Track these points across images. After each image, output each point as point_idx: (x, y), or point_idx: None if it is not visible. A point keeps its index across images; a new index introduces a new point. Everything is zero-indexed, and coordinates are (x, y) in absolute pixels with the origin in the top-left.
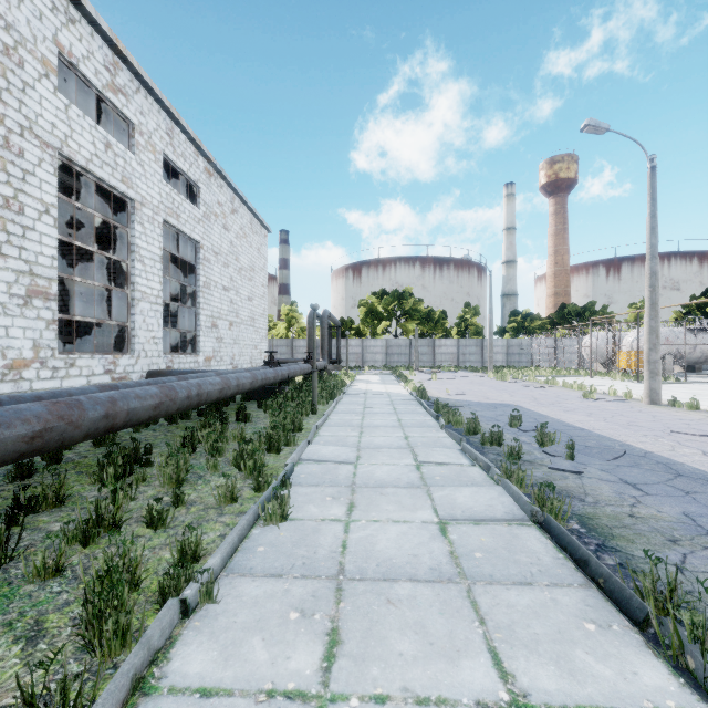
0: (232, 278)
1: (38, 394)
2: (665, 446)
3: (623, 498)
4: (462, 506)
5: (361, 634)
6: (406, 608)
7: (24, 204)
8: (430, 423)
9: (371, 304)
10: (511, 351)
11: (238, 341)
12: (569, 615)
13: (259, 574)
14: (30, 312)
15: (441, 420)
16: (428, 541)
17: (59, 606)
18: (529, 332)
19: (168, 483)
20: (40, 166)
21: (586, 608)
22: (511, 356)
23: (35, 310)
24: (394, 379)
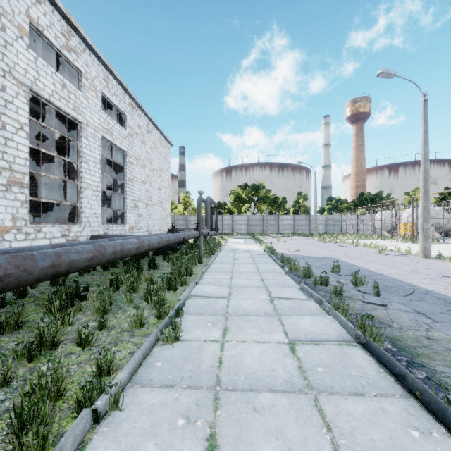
0: (148, 175)
1: (6, 250)
2: (440, 286)
3: (419, 324)
4: (305, 330)
5: (233, 439)
6: (268, 416)
7: (6, 122)
8: (278, 270)
9: (237, 193)
10: (328, 223)
11: (151, 216)
12: (396, 423)
13: (156, 385)
14: (10, 195)
15: (286, 268)
16: (282, 358)
17: (0, 413)
18: (340, 211)
19: (97, 313)
20: (17, 98)
21: (409, 417)
22: (328, 226)
23: (13, 194)
24: (253, 241)
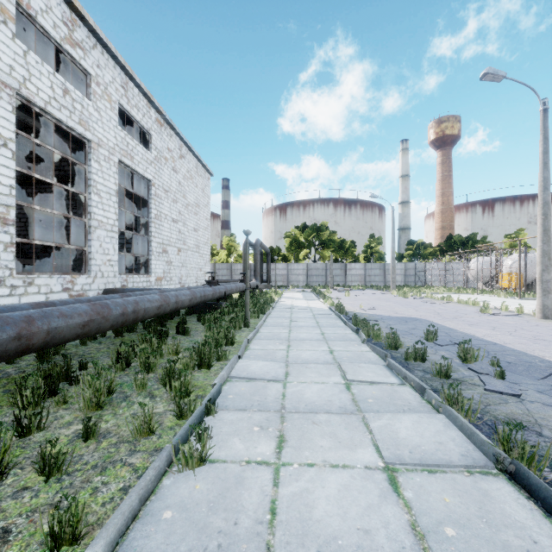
0: (180, 212)
1: None
2: None
3: None
4: (408, 442)
5: None
6: None
7: None
8: (351, 336)
9: (294, 236)
10: (408, 273)
11: (185, 264)
12: None
13: None
14: None
15: (362, 335)
16: (378, 502)
17: None
18: (422, 258)
19: (87, 408)
20: None
21: None
22: (408, 277)
23: None
24: (314, 296)
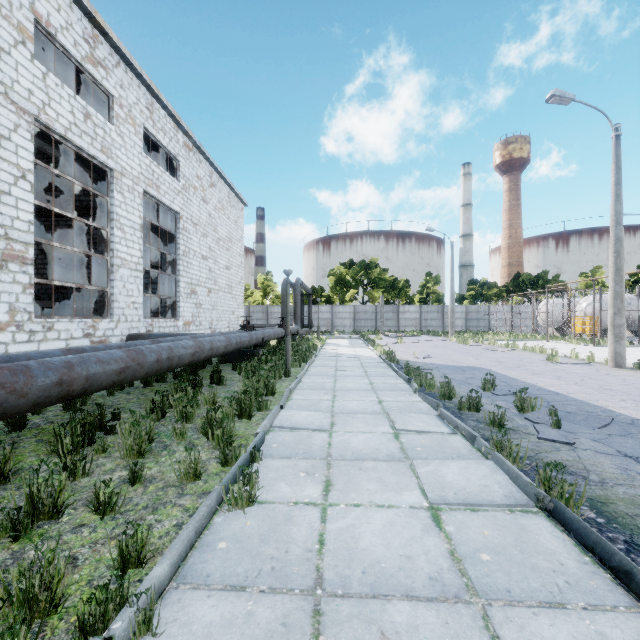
0: (211, 247)
1: None
2: None
3: (631, 475)
4: (453, 485)
5: None
6: None
7: None
8: (402, 386)
9: (340, 274)
10: (470, 316)
11: (216, 307)
12: None
13: (216, 586)
14: (5, 276)
15: (414, 384)
16: (421, 535)
17: None
18: (486, 299)
19: (129, 455)
20: (16, 131)
21: None
22: (470, 322)
23: (11, 274)
24: (362, 343)
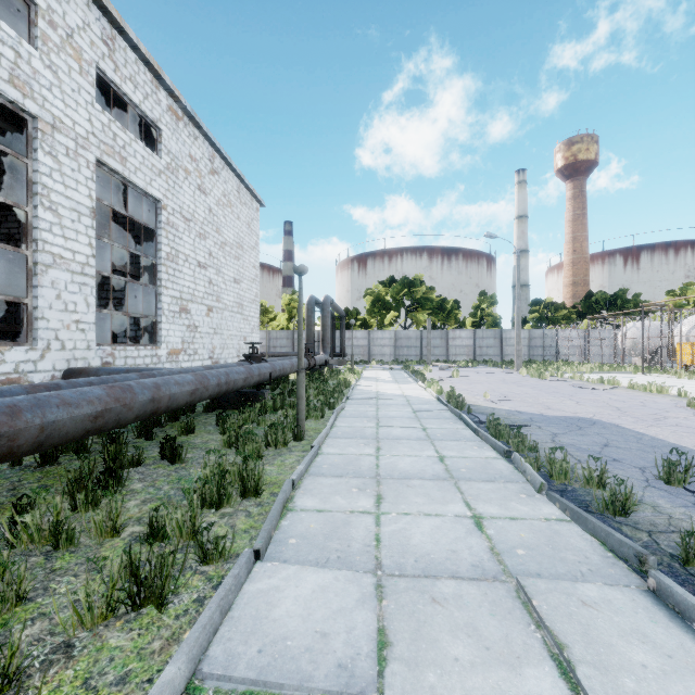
0: (212, 253)
1: None
2: None
3: None
4: None
5: None
6: None
7: None
8: (500, 466)
9: (378, 293)
10: (534, 343)
11: (220, 330)
12: None
13: None
14: None
15: (530, 469)
16: None
17: None
18: (552, 323)
19: None
20: None
21: None
22: (534, 349)
23: None
24: (407, 377)
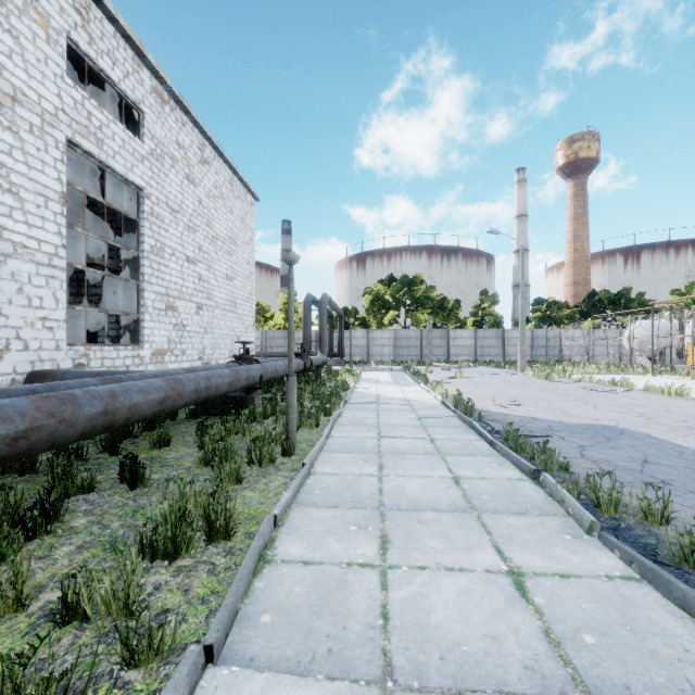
0: (202, 247)
1: None
2: None
3: None
4: None
5: None
6: None
7: None
8: (530, 492)
9: (377, 292)
10: (536, 343)
11: (211, 329)
12: None
13: None
14: None
15: (571, 499)
16: None
17: None
18: (555, 322)
19: None
20: None
21: None
22: (536, 350)
23: None
24: (408, 378)
